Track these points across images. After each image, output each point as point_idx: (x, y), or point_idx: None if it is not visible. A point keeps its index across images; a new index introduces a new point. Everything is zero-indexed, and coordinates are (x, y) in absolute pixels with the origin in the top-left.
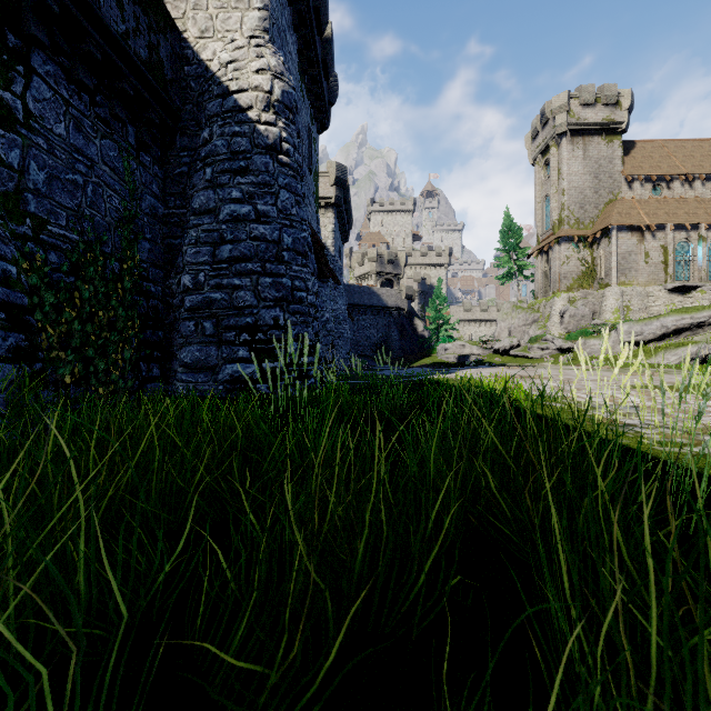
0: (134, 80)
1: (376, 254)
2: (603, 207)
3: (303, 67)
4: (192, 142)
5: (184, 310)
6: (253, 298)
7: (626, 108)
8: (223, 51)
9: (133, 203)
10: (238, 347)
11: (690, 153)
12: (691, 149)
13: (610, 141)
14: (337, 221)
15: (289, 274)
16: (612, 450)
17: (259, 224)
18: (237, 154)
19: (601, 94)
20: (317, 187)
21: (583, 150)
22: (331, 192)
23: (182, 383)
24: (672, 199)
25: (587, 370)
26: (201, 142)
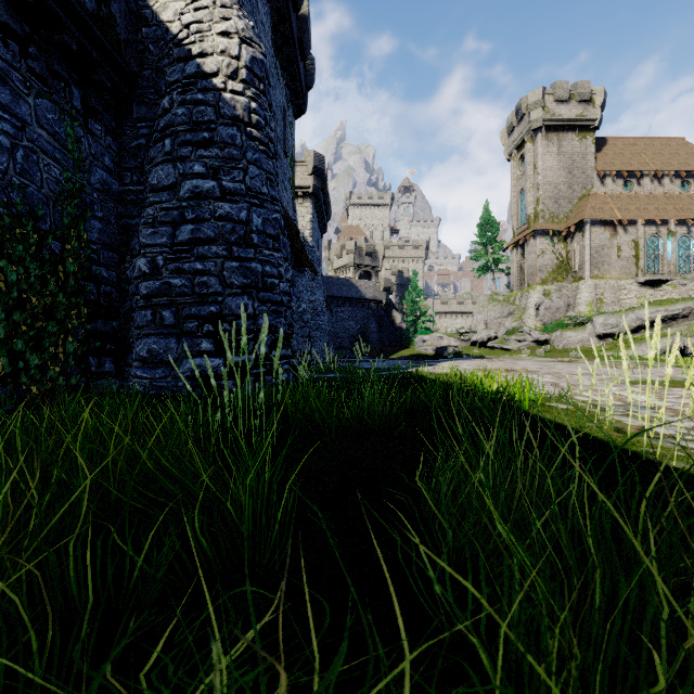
0: (78, 33)
1: (354, 247)
2: (577, 201)
3: (278, 43)
4: (151, 112)
5: (140, 297)
6: (218, 284)
7: (598, 105)
8: (186, 11)
9: (79, 176)
10: (201, 339)
11: (659, 151)
12: (660, 147)
13: (583, 137)
14: (315, 211)
15: (258, 259)
16: (688, 486)
17: (224, 203)
18: (200, 125)
19: (575, 91)
20: (293, 173)
21: (558, 146)
22: (309, 182)
23: (138, 380)
24: (643, 195)
25: (567, 362)
26: (161, 112)
